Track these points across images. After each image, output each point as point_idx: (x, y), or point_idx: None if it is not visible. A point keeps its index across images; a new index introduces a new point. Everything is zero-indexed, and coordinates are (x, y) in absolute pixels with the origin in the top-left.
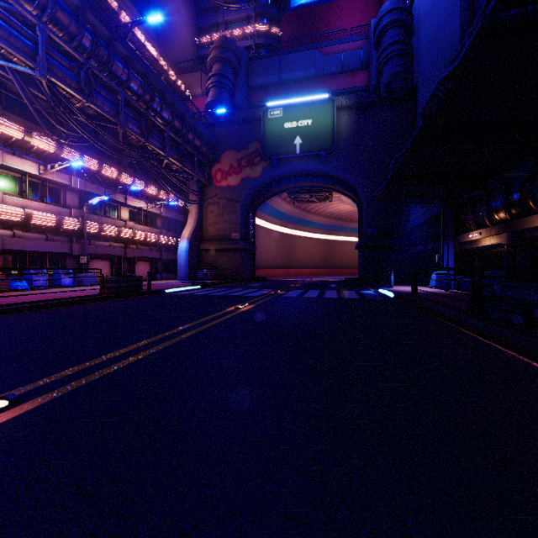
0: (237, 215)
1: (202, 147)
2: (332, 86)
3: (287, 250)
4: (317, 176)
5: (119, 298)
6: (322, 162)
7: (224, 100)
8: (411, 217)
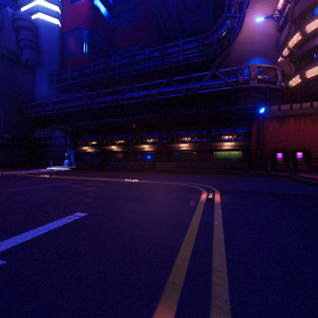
0: None
1: None
2: None
3: None
4: None
5: None
6: None
7: None
8: (36, 132)
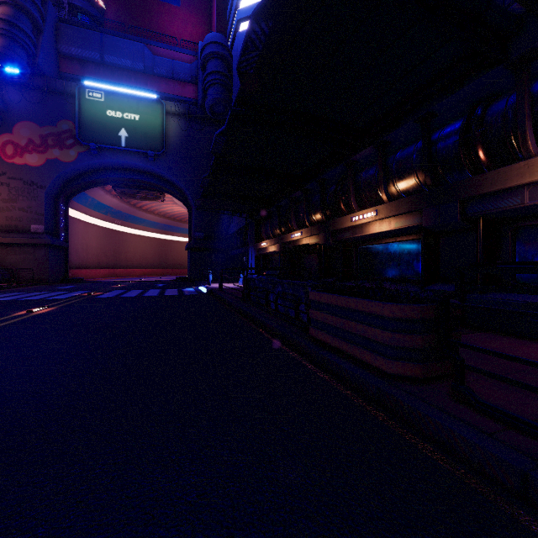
0: (40, 203)
1: None
2: (162, 88)
3: (114, 248)
4: (146, 174)
5: None
6: (151, 161)
7: (17, 57)
8: (231, 225)
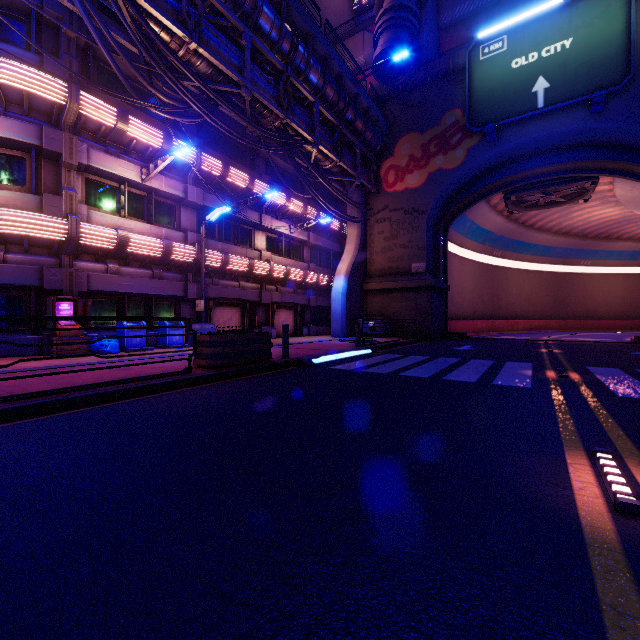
0: (421, 234)
1: (366, 132)
2: None
3: (491, 291)
4: (574, 148)
5: (224, 379)
6: (595, 114)
7: (403, 44)
8: None
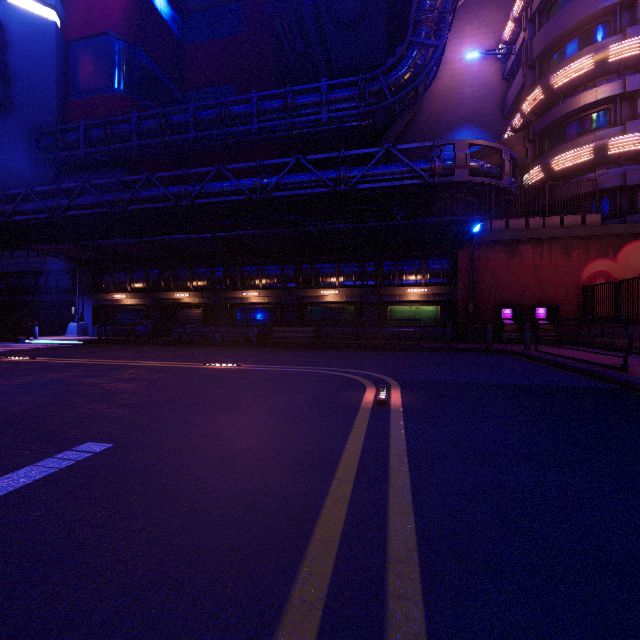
0: None
1: None
2: None
3: None
4: None
5: None
6: None
7: None
8: None
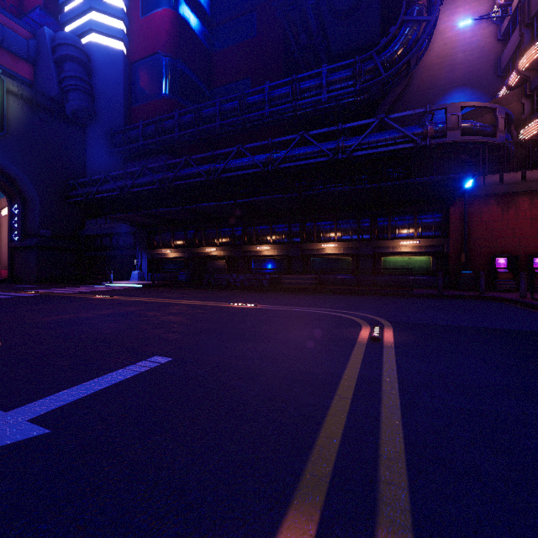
0: None
1: None
2: None
3: None
4: None
5: None
6: None
7: None
8: (88, 226)
